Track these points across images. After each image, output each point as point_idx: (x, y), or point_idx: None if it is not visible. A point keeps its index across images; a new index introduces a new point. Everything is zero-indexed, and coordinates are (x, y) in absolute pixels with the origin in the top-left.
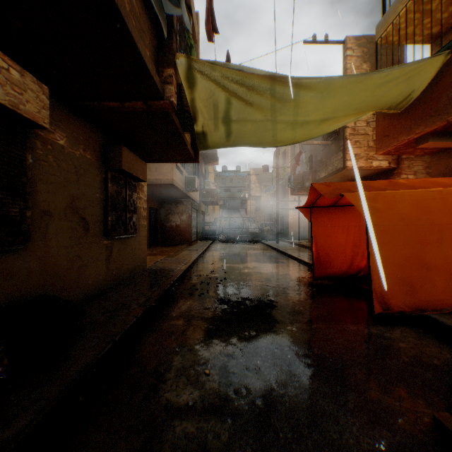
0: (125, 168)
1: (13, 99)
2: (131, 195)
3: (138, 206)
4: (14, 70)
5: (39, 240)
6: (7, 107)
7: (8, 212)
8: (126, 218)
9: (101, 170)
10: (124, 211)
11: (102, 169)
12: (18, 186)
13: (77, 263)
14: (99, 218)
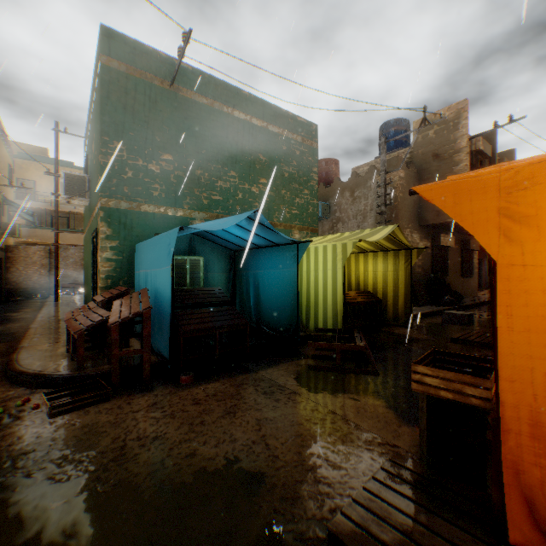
0: (469, 248)
1: (449, 244)
2: (470, 258)
3: (472, 262)
4: (449, 237)
5: (447, 276)
6: (448, 246)
7: (445, 269)
8: (468, 269)
9: (459, 250)
10: (467, 266)
11: (460, 250)
12: (446, 262)
13: (453, 285)
14: (459, 269)
